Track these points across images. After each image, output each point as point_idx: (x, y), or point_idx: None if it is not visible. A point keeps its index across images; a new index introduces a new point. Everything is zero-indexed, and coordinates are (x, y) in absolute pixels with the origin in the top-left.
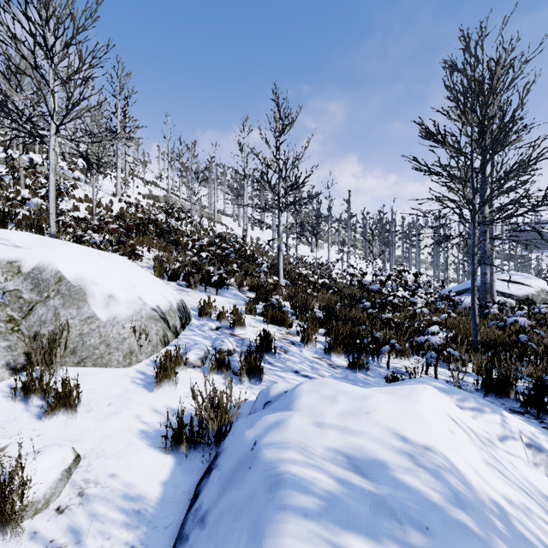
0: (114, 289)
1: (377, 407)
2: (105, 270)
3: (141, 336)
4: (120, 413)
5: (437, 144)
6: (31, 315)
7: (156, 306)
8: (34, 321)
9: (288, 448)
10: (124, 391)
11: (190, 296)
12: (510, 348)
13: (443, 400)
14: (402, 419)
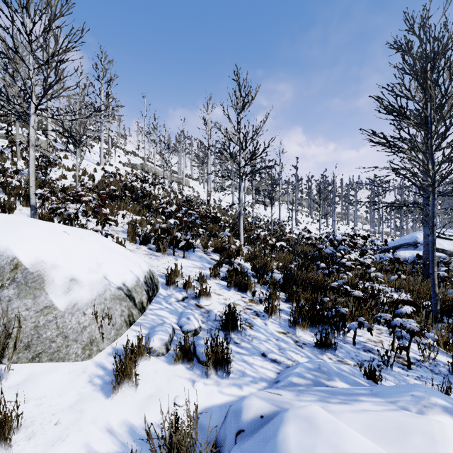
0: (77, 271)
1: None
2: (70, 249)
3: (104, 320)
4: (66, 439)
5: (398, 117)
6: None
7: (122, 283)
8: None
9: None
10: (77, 399)
11: (159, 261)
12: None
13: None
14: None
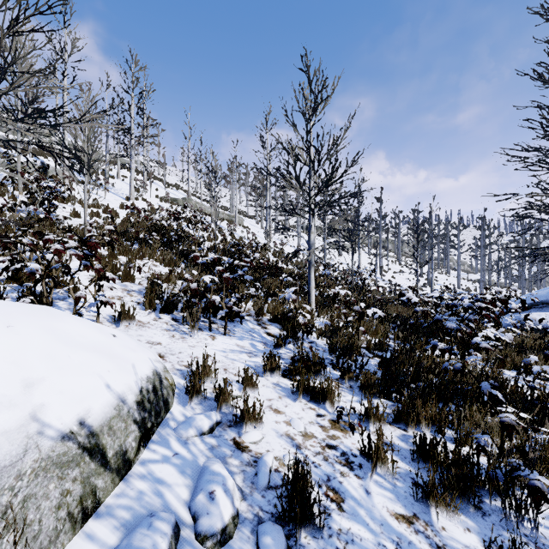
0: None
1: None
2: None
3: (1, 539)
4: None
5: None
6: None
7: (76, 421)
8: None
9: None
10: None
11: (185, 342)
12: None
13: None
14: None
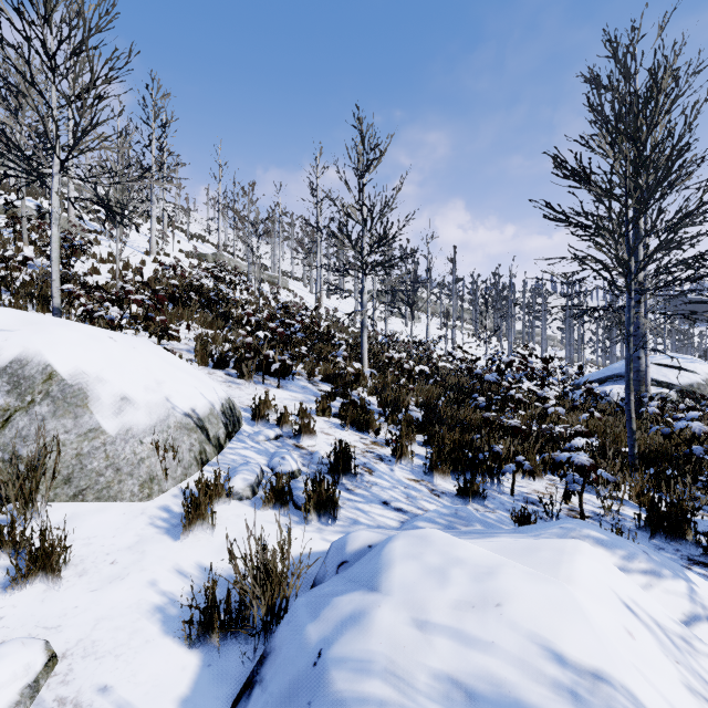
0: (130, 388)
1: (512, 593)
2: (119, 360)
3: (167, 454)
4: (127, 578)
5: (579, 184)
6: (6, 428)
7: (190, 409)
8: (11, 437)
9: (371, 673)
10: (137, 540)
11: (242, 391)
12: (679, 464)
13: (608, 568)
14: (554, 617)
